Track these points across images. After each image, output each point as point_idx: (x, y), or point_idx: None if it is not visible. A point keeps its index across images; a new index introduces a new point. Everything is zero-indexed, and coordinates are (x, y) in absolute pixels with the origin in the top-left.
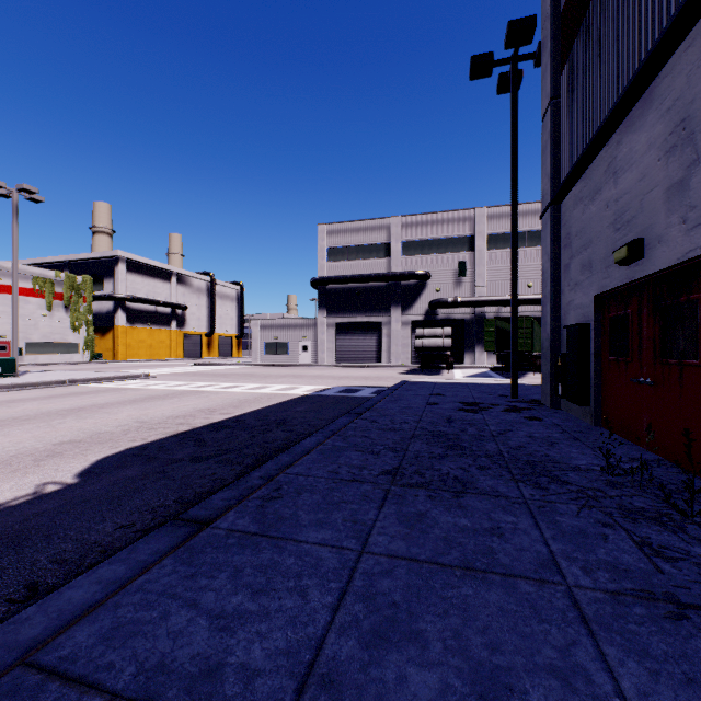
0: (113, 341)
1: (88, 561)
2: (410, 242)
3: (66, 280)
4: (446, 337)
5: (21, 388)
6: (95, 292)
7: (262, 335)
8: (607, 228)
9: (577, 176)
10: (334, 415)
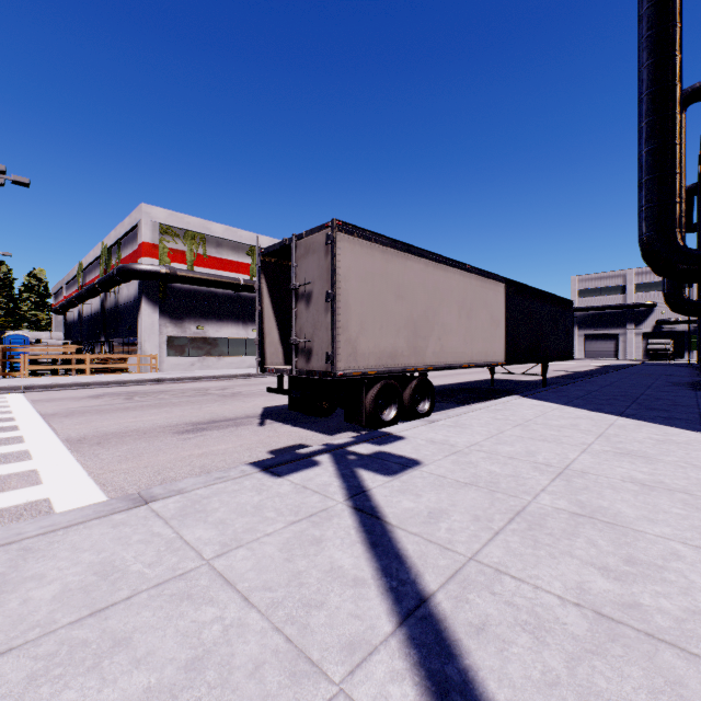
0: None
1: None
2: (640, 284)
3: None
4: (667, 344)
5: None
6: None
7: None
8: None
9: None
10: None
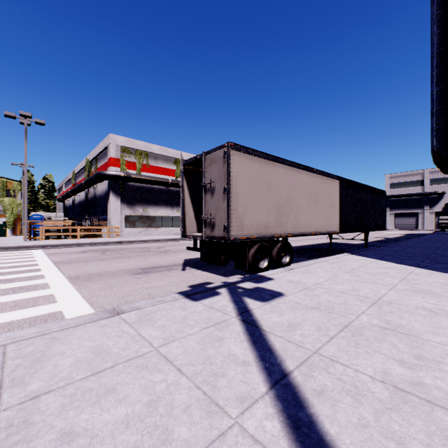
0: None
1: None
2: (433, 179)
3: None
4: None
5: None
6: None
7: None
8: None
9: None
10: None
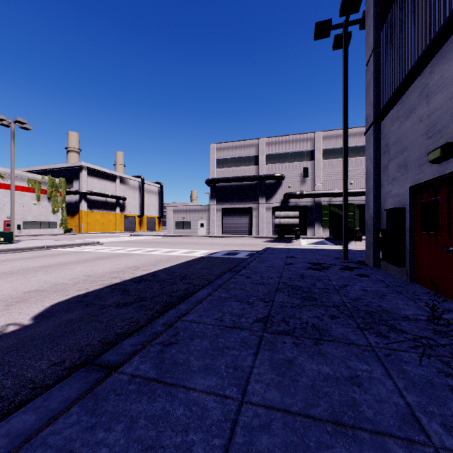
0: (79, 220)
1: (19, 398)
2: (271, 155)
3: (48, 181)
4: (295, 218)
5: (14, 251)
6: (68, 189)
7: (174, 216)
8: (420, 137)
9: (395, 102)
10: (220, 271)
